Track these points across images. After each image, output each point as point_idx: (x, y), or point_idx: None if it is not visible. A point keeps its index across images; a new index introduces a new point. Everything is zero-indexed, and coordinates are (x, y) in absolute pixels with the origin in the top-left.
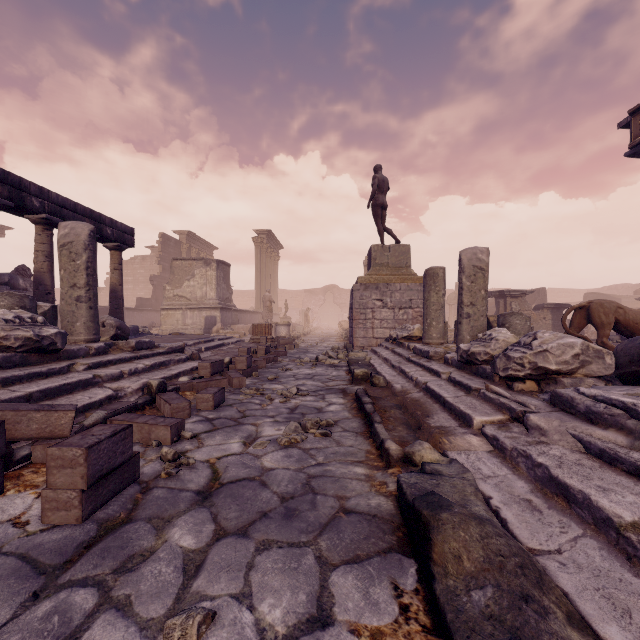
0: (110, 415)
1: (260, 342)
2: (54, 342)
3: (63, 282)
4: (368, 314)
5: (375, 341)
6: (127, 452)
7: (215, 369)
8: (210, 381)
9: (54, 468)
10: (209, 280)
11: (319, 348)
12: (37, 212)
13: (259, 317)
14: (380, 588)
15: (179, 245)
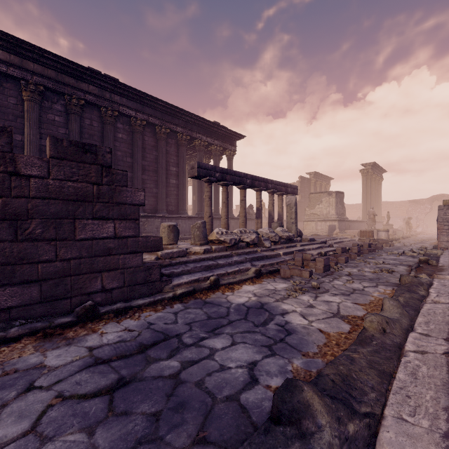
0: (314, 259)
1: (365, 241)
2: (292, 237)
3: (288, 217)
4: None
5: None
6: (328, 263)
7: (343, 251)
8: (341, 255)
9: (317, 262)
10: (331, 204)
11: (410, 247)
12: (270, 189)
13: (365, 224)
14: (389, 288)
15: (309, 181)
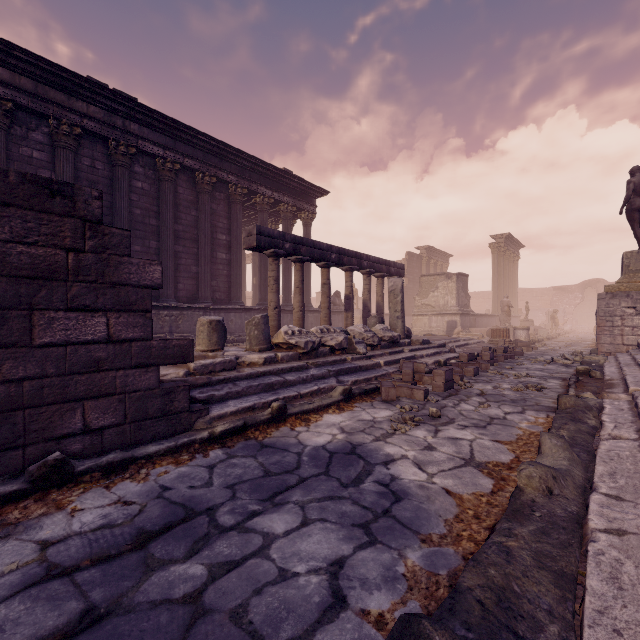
0: (430, 370)
1: (498, 344)
2: (397, 339)
3: (391, 309)
4: (615, 321)
5: (625, 348)
6: (451, 377)
7: (469, 358)
8: (468, 364)
9: (435, 376)
10: (450, 291)
11: (560, 352)
12: (365, 269)
13: (496, 320)
14: (542, 414)
15: (420, 259)
